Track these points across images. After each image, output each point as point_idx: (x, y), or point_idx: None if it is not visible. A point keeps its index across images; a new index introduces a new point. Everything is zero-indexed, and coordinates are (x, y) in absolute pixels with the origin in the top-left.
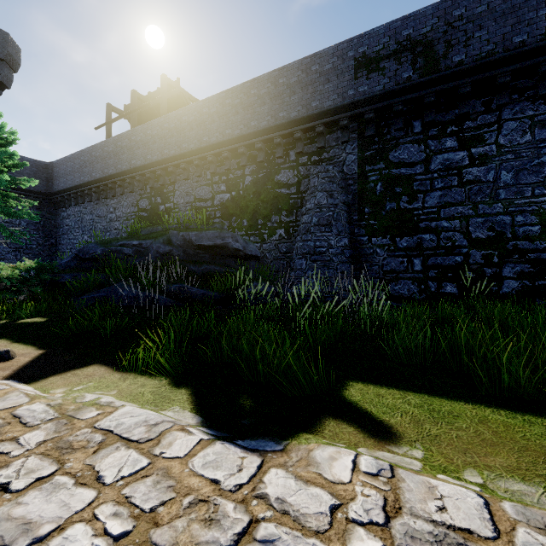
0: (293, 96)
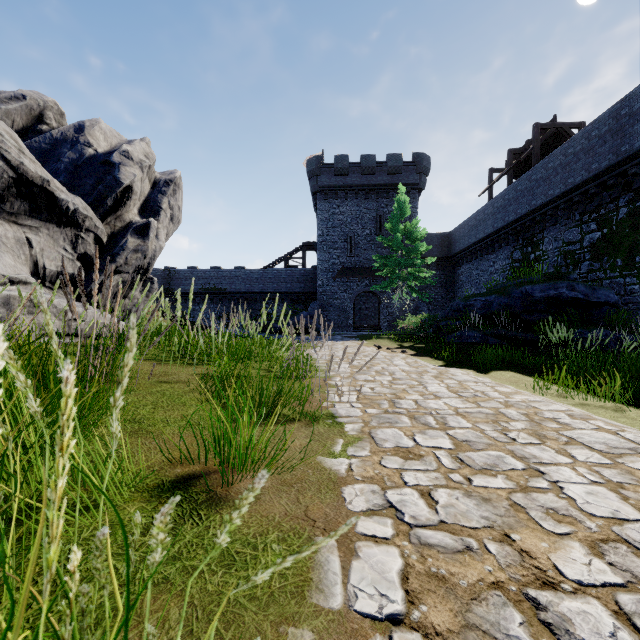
0: None
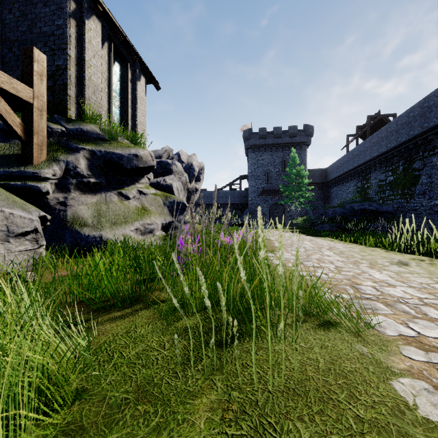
0: (416, 122)
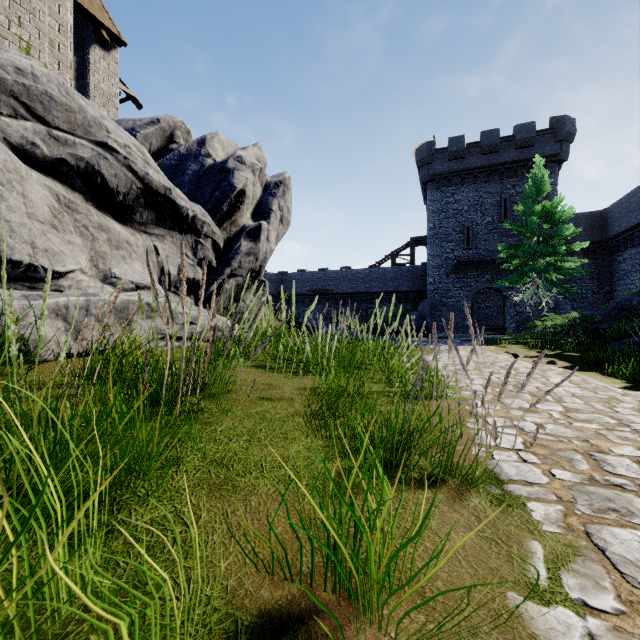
0: None
